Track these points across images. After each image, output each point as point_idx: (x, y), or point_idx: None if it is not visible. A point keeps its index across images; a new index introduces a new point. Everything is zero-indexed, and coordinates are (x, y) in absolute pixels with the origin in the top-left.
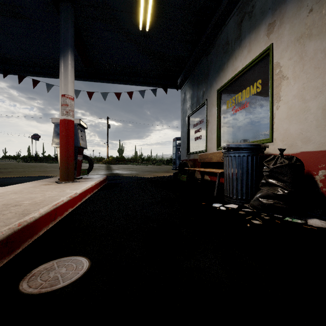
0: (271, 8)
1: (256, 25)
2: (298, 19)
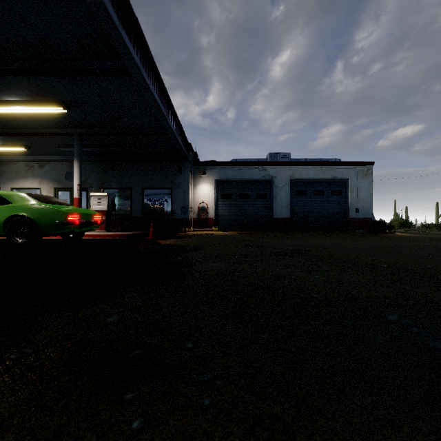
0: (41, 177)
1: (35, 177)
2: (48, 187)
